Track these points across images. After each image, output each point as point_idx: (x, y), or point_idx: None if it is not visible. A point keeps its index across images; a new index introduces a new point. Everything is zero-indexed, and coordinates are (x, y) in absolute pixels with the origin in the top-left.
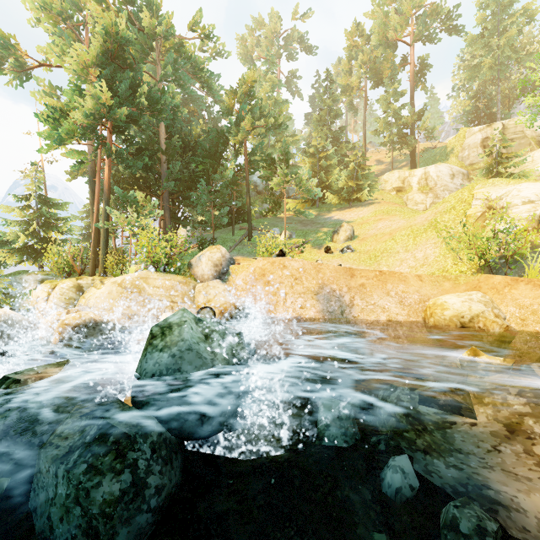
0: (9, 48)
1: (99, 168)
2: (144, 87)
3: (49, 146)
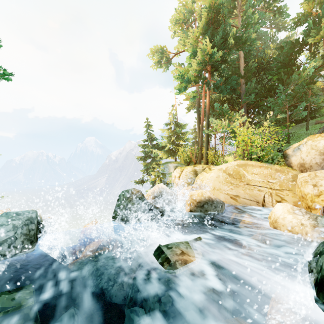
0: (163, 52)
1: (203, 98)
2: (233, 29)
3: (179, 91)
